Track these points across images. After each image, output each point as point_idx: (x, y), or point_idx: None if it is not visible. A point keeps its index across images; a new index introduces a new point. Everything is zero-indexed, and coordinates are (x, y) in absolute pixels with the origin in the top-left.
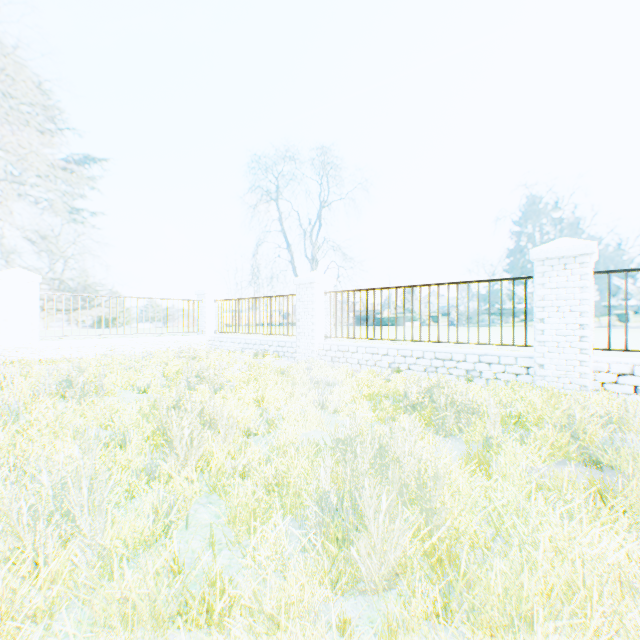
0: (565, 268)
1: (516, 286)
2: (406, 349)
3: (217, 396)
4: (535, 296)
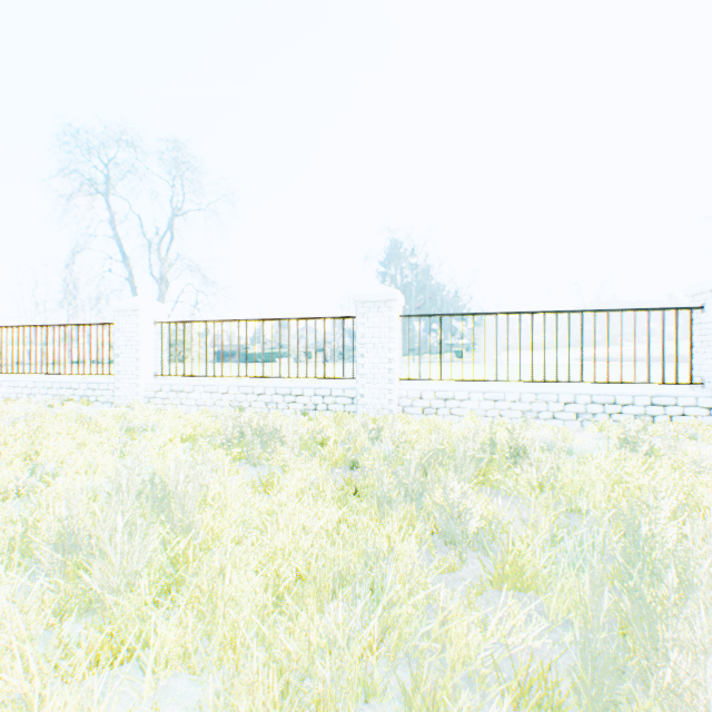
0: (379, 311)
1: None
2: (248, 386)
3: None
4: (358, 334)
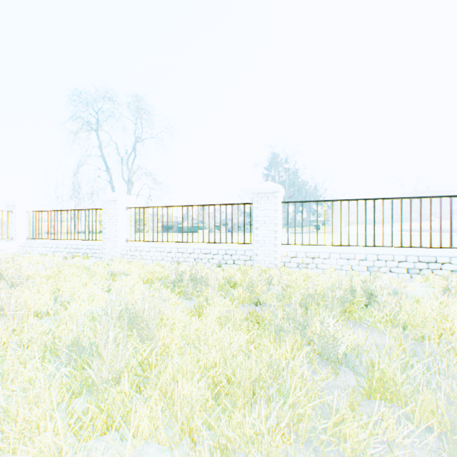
0: (268, 199)
1: None
2: (183, 248)
3: (16, 291)
4: (254, 214)
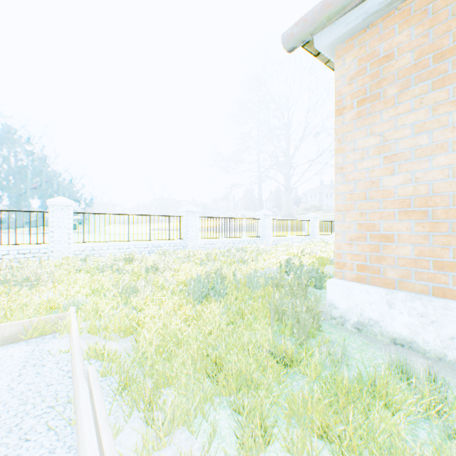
0: (63, 210)
1: (1, 201)
2: None
3: None
4: (50, 221)
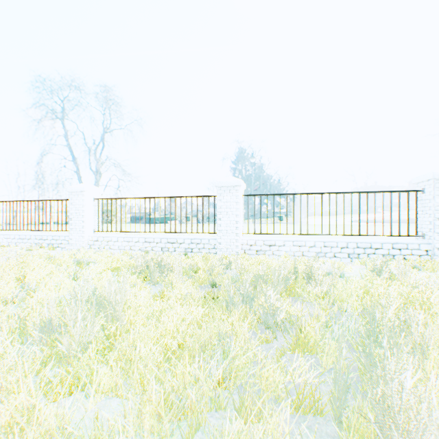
0: (230, 192)
1: None
2: (151, 237)
3: None
4: (217, 206)
